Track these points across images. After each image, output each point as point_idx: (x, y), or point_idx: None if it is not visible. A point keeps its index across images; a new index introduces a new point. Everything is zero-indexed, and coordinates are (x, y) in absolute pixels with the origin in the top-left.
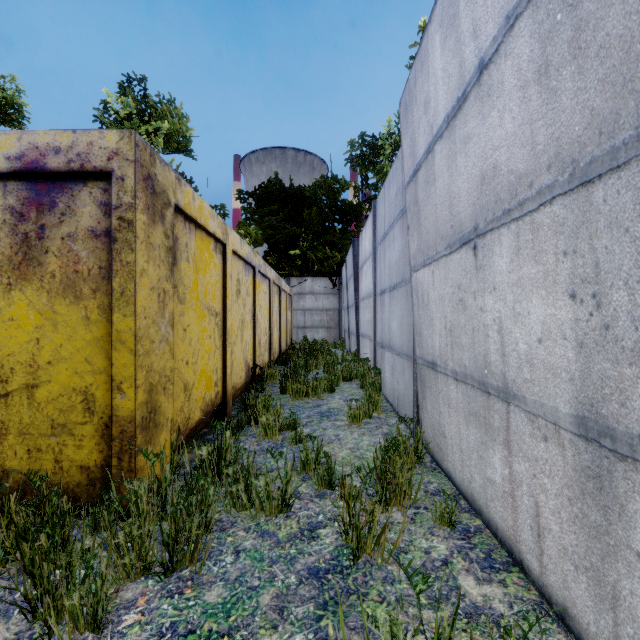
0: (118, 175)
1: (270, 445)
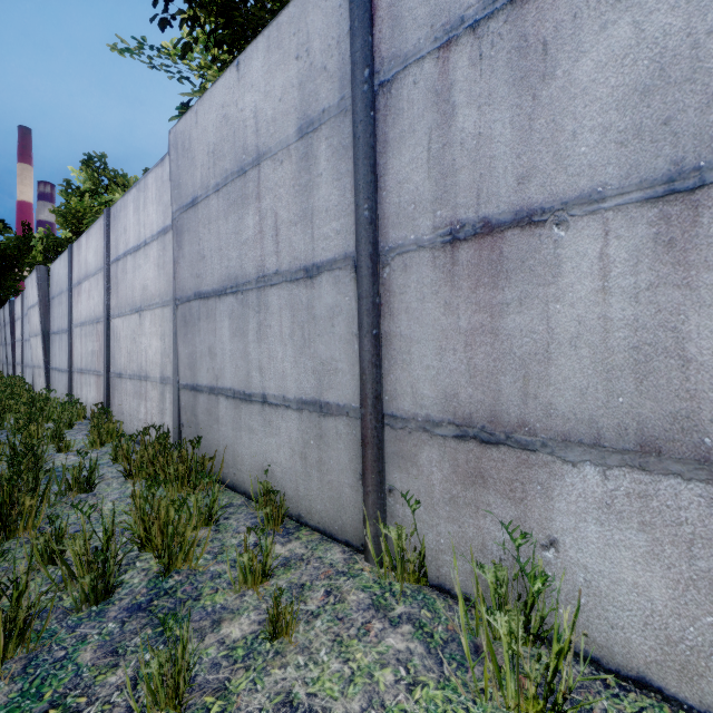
0: None
1: None
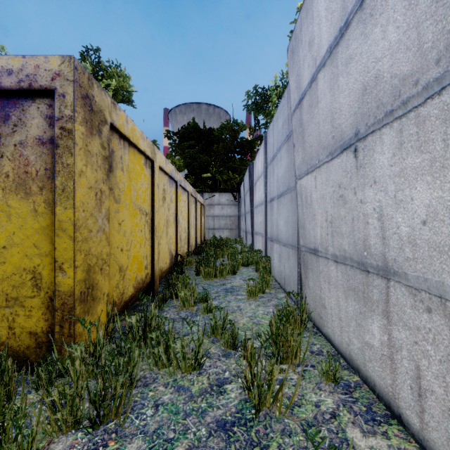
0: (60, 92)
1: (187, 314)
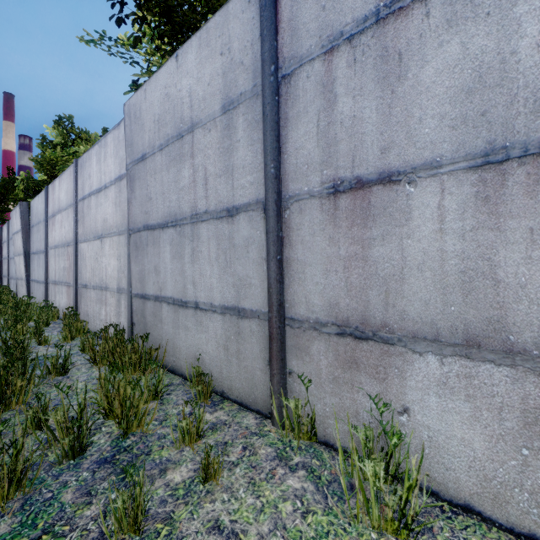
0: None
1: None
